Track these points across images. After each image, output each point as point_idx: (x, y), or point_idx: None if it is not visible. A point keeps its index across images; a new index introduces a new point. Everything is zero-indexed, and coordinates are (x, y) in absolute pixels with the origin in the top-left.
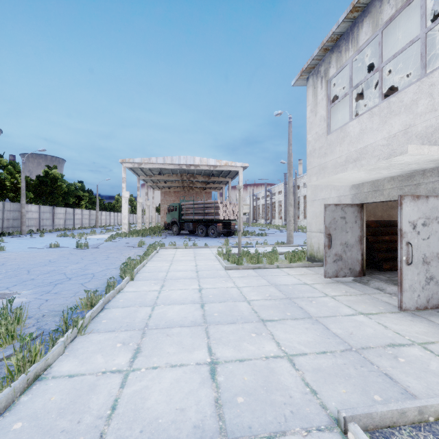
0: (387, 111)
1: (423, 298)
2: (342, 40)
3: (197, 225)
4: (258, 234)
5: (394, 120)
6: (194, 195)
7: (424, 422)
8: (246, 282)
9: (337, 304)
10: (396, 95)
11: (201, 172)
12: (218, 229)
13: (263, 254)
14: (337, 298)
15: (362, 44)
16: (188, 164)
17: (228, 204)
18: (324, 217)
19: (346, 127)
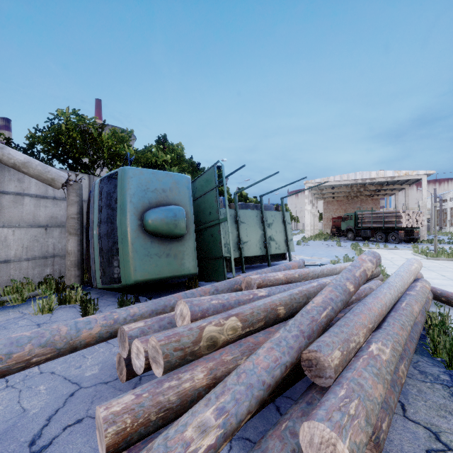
0: None
1: None
2: None
3: (375, 232)
4: (449, 243)
5: None
6: (358, 203)
7: None
8: (448, 264)
9: None
10: None
11: (373, 182)
12: (399, 236)
13: None
14: None
15: None
16: (364, 179)
17: (411, 213)
18: None
19: None
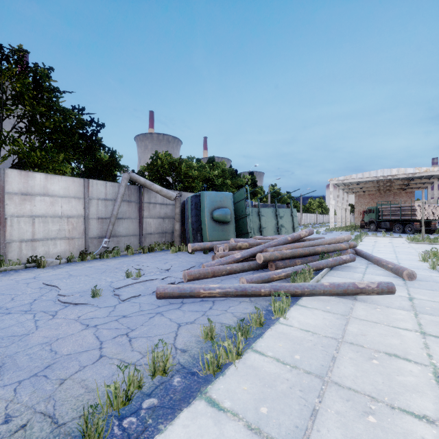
0: None
1: None
2: None
3: (394, 224)
4: None
5: None
6: (391, 196)
7: None
8: (417, 246)
9: None
10: None
11: (398, 177)
12: (415, 227)
13: None
14: None
15: None
16: (385, 175)
17: (426, 207)
18: None
19: None
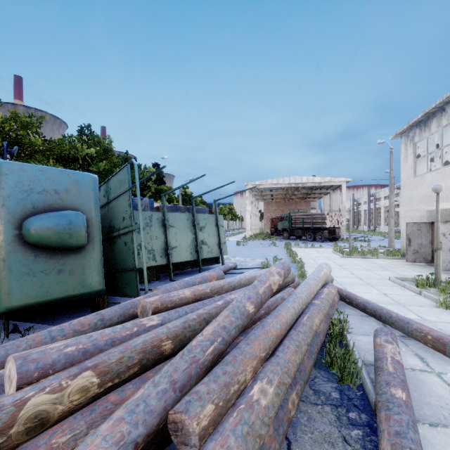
0: (444, 174)
1: (449, 266)
2: (422, 123)
3: (306, 232)
4: (361, 240)
5: (447, 179)
6: (293, 204)
7: (413, 281)
8: (358, 262)
9: (406, 269)
10: (448, 167)
11: (304, 186)
12: (325, 235)
13: (367, 252)
14: (408, 268)
15: (432, 132)
16: (297, 183)
17: (333, 215)
18: (406, 229)
19: (424, 176)
